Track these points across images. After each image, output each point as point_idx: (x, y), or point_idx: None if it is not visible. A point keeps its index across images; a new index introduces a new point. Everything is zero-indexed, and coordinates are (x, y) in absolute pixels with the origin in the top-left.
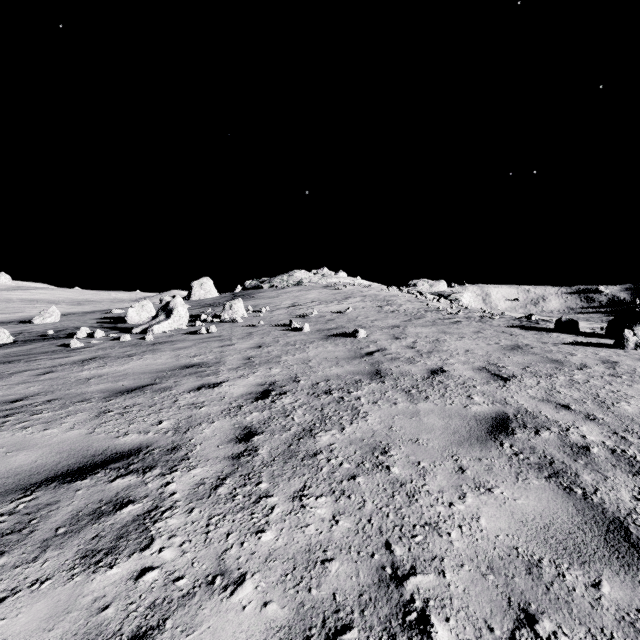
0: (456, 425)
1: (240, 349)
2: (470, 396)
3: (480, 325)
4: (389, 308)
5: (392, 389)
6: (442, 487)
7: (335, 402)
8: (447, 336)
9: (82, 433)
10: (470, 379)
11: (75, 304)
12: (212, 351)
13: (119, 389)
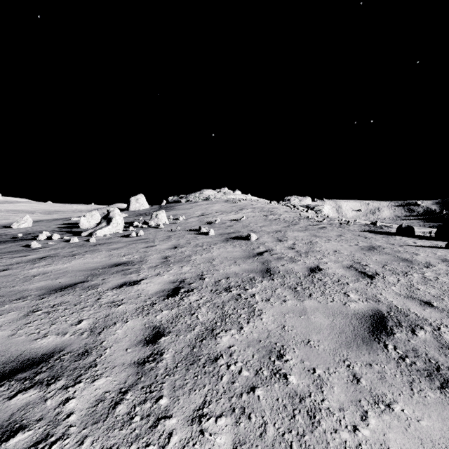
0: (340, 324)
1: (160, 249)
2: (346, 293)
3: (341, 230)
4: (272, 217)
5: (281, 286)
6: (341, 403)
7: (234, 299)
8: (318, 239)
9: (4, 335)
10: (343, 277)
11: (46, 213)
12: (138, 251)
13: (55, 286)
